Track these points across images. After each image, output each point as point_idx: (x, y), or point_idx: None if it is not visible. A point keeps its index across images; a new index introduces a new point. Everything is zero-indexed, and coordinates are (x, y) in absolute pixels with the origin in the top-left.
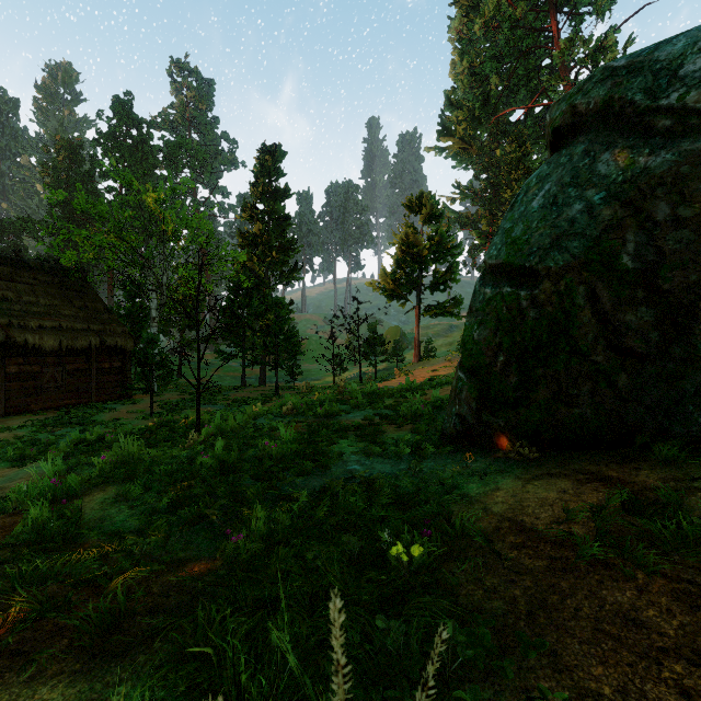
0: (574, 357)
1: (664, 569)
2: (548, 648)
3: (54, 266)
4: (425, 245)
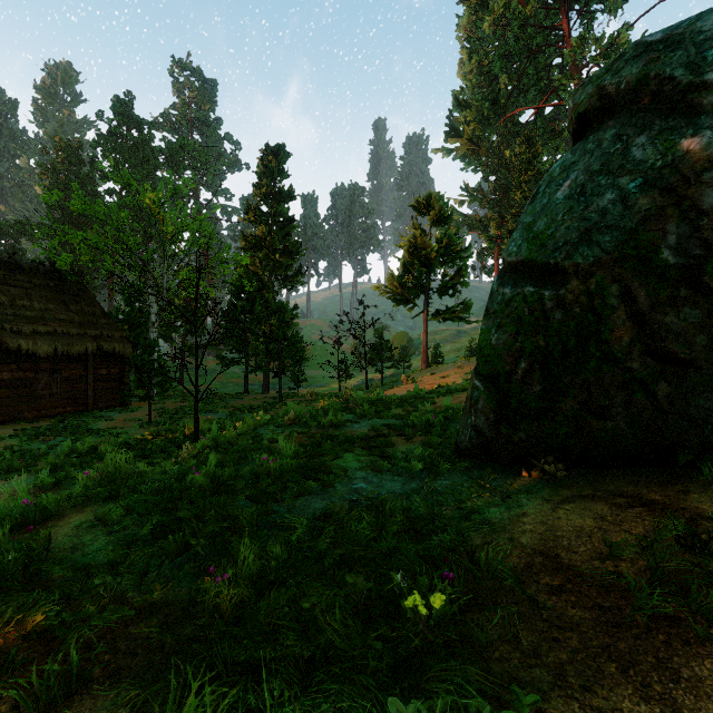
0: (606, 364)
1: None
2: None
3: (49, 269)
4: (433, 248)
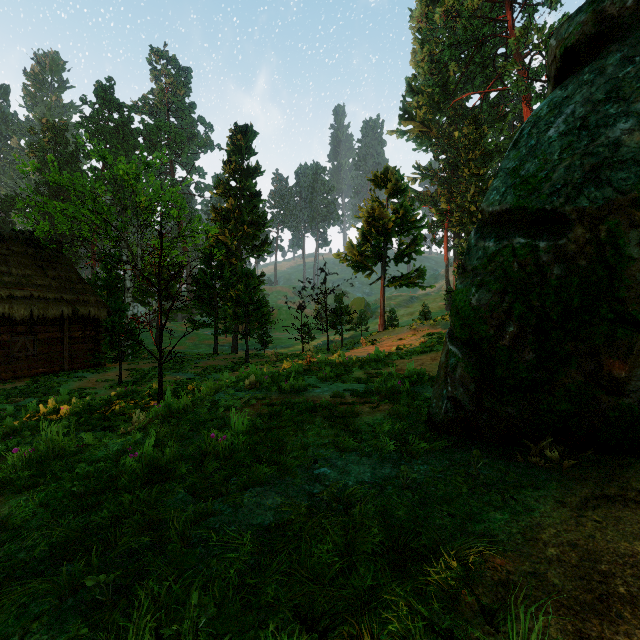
0: (621, 327)
1: None
2: None
3: (28, 237)
4: (390, 218)
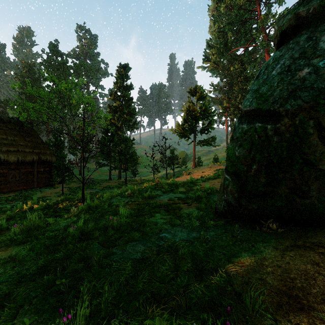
0: (305, 166)
1: None
2: None
3: (16, 121)
4: (198, 111)
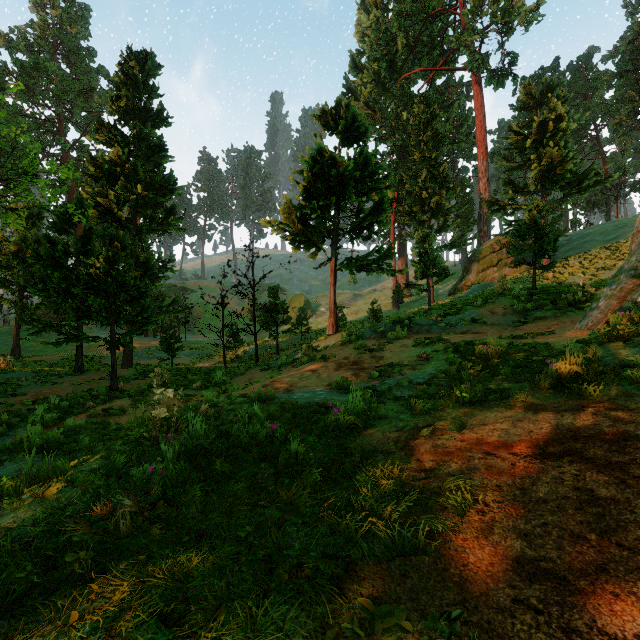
0: None
1: None
2: None
3: None
4: (347, 166)
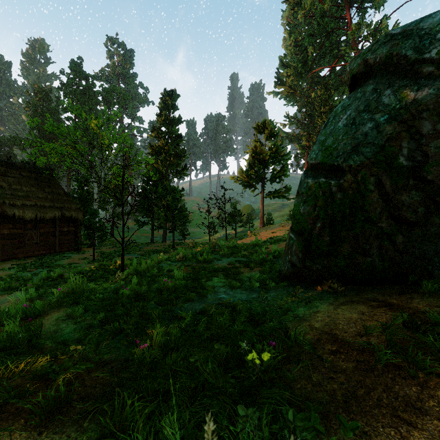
0: (367, 224)
1: (437, 370)
2: (360, 430)
3: (32, 166)
4: (267, 153)
